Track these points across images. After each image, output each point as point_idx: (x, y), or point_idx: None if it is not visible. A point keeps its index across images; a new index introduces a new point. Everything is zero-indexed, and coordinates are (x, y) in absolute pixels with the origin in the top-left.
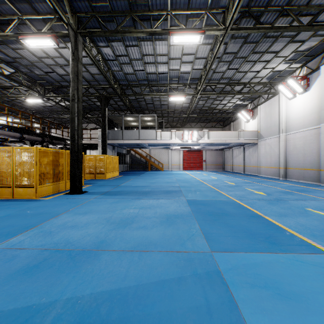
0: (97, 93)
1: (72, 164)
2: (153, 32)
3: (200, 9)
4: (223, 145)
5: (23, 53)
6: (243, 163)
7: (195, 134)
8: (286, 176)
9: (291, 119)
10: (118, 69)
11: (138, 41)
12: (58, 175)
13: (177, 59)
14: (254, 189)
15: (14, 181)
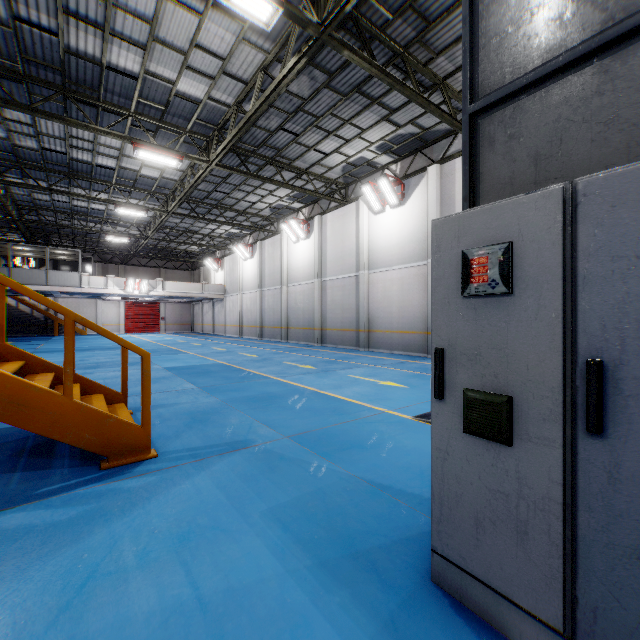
0: None
1: None
2: (96, 200)
3: (145, 190)
4: (186, 298)
5: None
6: (212, 322)
7: (144, 284)
8: (242, 334)
9: (245, 279)
10: (25, 193)
11: (70, 187)
12: None
13: None
14: (197, 343)
15: None
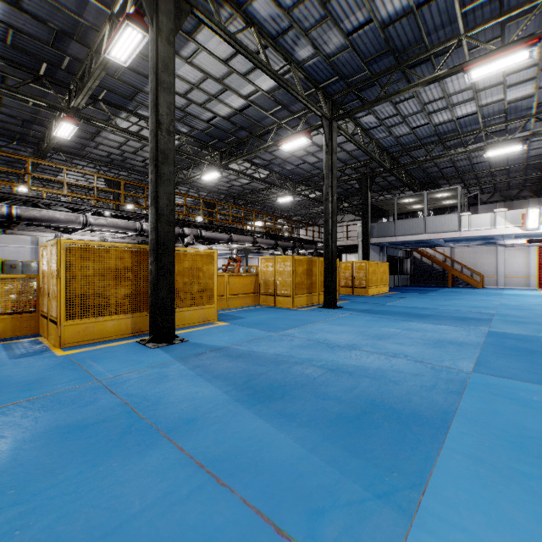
0: (356, 174)
1: (326, 273)
2: (434, 79)
3: (530, 1)
4: None
5: (277, 154)
6: None
7: None
8: None
9: None
10: (385, 134)
11: (413, 91)
12: (311, 286)
13: (495, 86)
14: None
15: (276, 290)
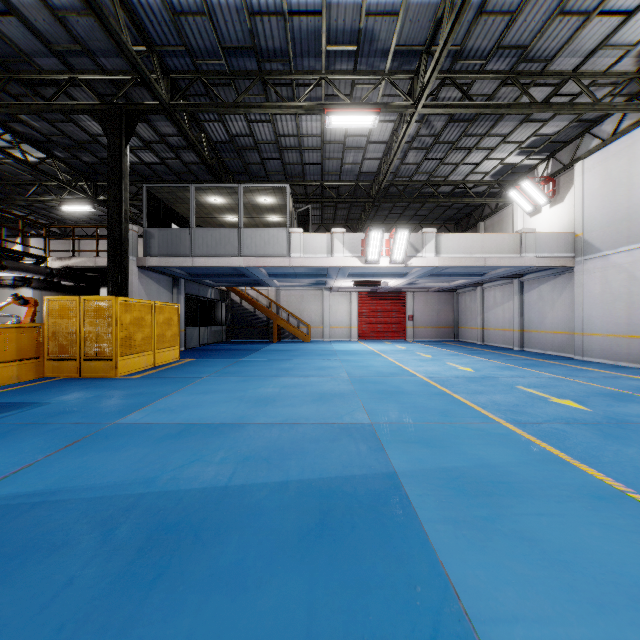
0: (96, 99)
1: None
2: None
3: None
4: (467, 276)
5: None
6: (519, 324)
7: (400, 241)
8: None
9: None
10: None
11: None
12: None
13: None
14: None
15: None
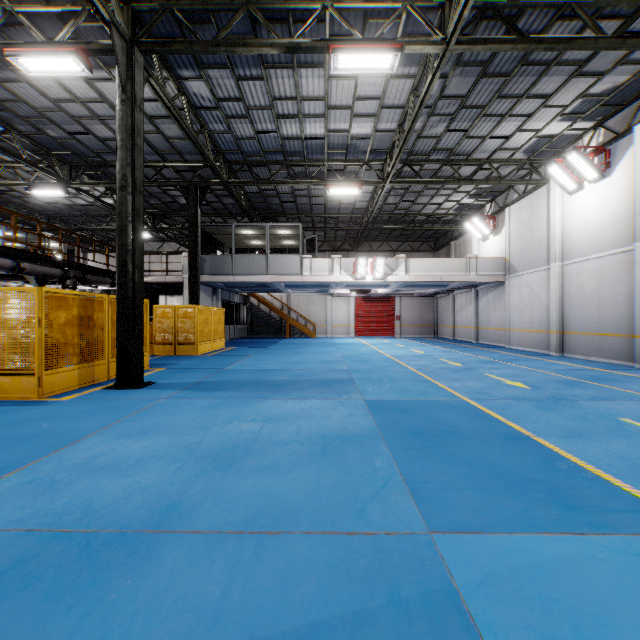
0: (180, 178)
1: (121, 324)
2: (295, 46)
3: None
4: (435, 286)
5: (19, 91)
6: (475, 323)
7: (379, 265)
8: (562, 349)
9: (574, 233)
10: (223, 127)
11: (263, 68)
12: (91, 349)
13: (345, 109)
14: (503, 376)
15: None
